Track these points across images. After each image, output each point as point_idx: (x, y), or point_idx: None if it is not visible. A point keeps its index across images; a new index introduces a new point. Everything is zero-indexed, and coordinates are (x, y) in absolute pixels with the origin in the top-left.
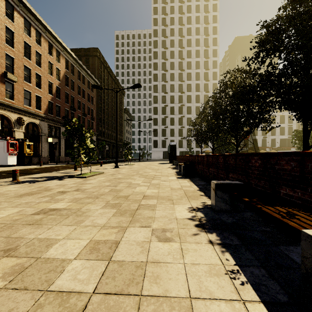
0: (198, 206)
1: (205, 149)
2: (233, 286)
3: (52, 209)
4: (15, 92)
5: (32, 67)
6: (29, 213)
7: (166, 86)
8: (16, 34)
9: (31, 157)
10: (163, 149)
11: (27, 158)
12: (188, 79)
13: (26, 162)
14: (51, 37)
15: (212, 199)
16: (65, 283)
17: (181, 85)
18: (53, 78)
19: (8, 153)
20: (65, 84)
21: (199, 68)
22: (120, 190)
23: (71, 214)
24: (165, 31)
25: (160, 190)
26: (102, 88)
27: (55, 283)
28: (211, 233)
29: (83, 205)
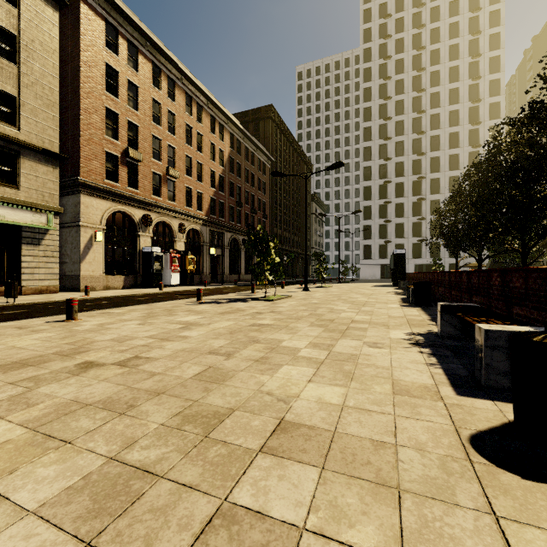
0: (420, 332)
1: (472, 260)
2: (427, 367)
3: (261, 324)
4: (177, 191)
5: (193, 155)
6: (245, 325)
7: (387, 147)
8: (178, 116)
9: (193, 275)
10: (381, 262)
11: (189, 276)
12: (434, 127)
13: (188, 281)
14: (214, 108)
15: (438, 324)
16: (305, 355)
17: (418, 140)
18: (215, 165)
19: (171, 270)
20: (229, 170)
21: (458, 101)
22: (321, 314)
23: (283, 328)
24: (387, 47)
25: (373, 317)
26: (285, 175)
27: (298, 354)
28: (425, 348)
29: (288, 323)
